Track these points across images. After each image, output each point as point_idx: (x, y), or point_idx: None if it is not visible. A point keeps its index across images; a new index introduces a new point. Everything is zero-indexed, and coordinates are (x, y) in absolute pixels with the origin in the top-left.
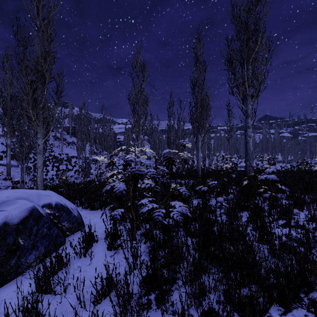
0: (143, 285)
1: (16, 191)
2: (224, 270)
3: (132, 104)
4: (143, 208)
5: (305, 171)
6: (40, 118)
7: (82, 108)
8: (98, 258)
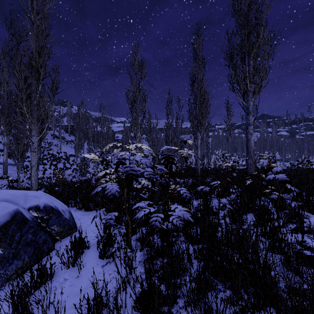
0: (137, 306)
1: (0, 192)
2: (232, 286)
3: (130, 102)
4: (138, 213)
5: (309, 169)
6: (34, 115)
7: (80, 106)
8: (88, 269)
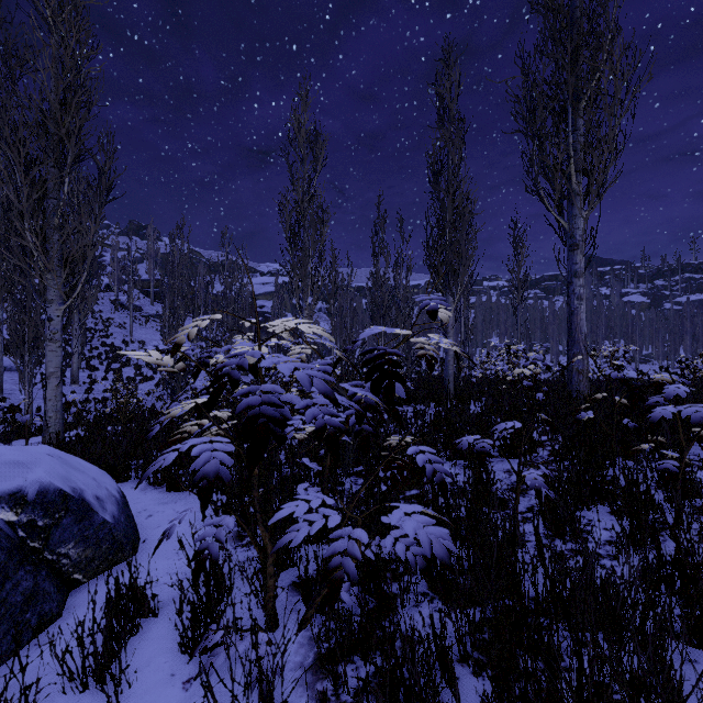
0: None
1: None
2: None
3: (288, 225)
4: (292, 528)
5: None
6: (53, 252)
7: (175, 236)
8: (142, 693)
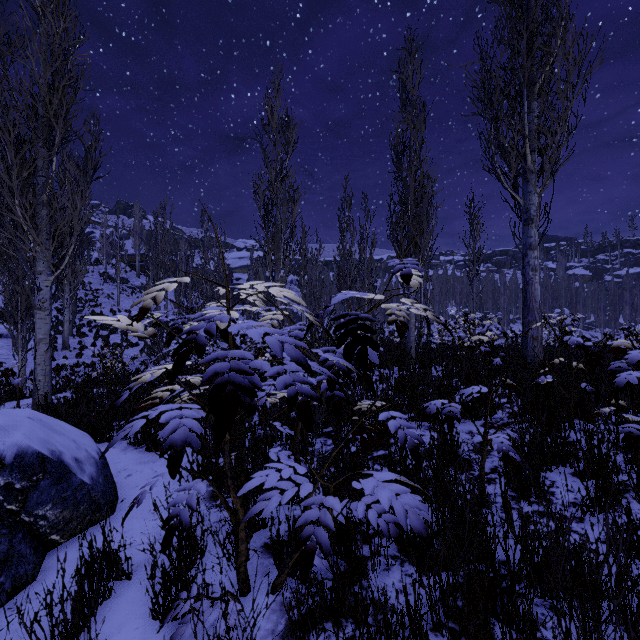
0: None
1: None
2: None
3: (261, 203)
4: (263, 497)
5: None
6: (41, 226)
7: (158, 214)
8: None
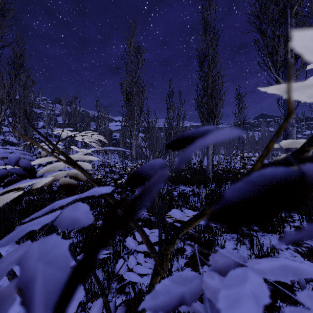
0: None
1: None
2: None
3: (124, 94)
4: None
5: None
6: None
7: (72, 101)
8: None
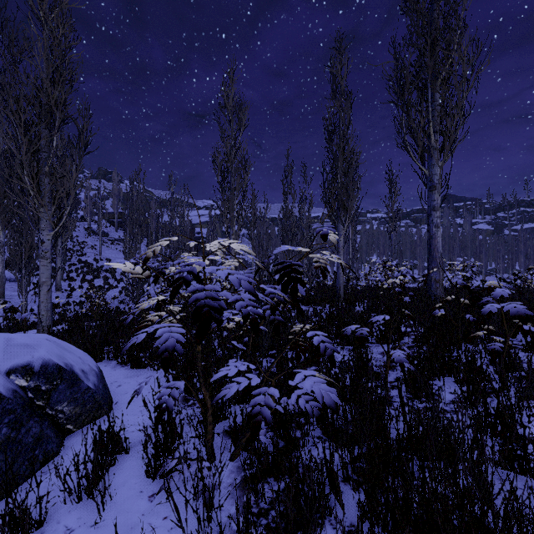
0: None
1: None
2: None
3: (219, 171)
4: (226, 387)
5: None
6: (45, 192)
7: (134, 179)
8: (120, 503)
